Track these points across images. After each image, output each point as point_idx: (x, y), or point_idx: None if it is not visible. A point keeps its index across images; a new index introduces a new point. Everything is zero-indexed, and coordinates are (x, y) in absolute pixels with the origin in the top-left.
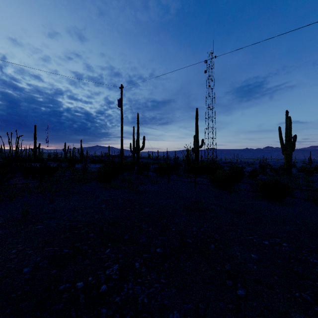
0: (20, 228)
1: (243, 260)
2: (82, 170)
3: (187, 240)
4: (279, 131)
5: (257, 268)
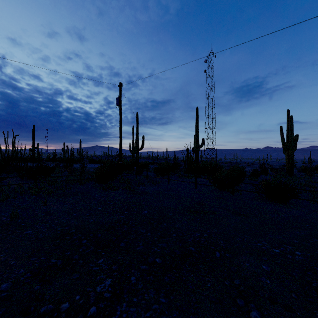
0: (6, 234)
1: (254, 273)
2: (80, 170)
3: (189, 248)
4: (280, 131)
5: (270, 282)
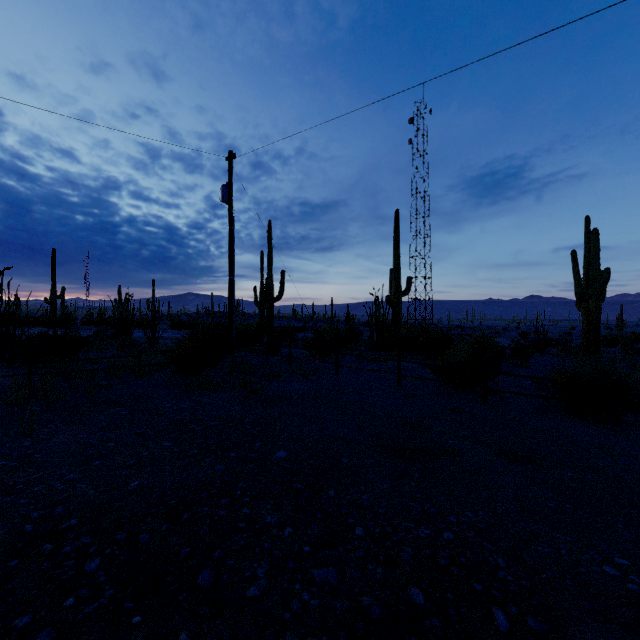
0: None
1: None
2: (147, 344)
3: (409, 591)
4: (573, 261)
5: None
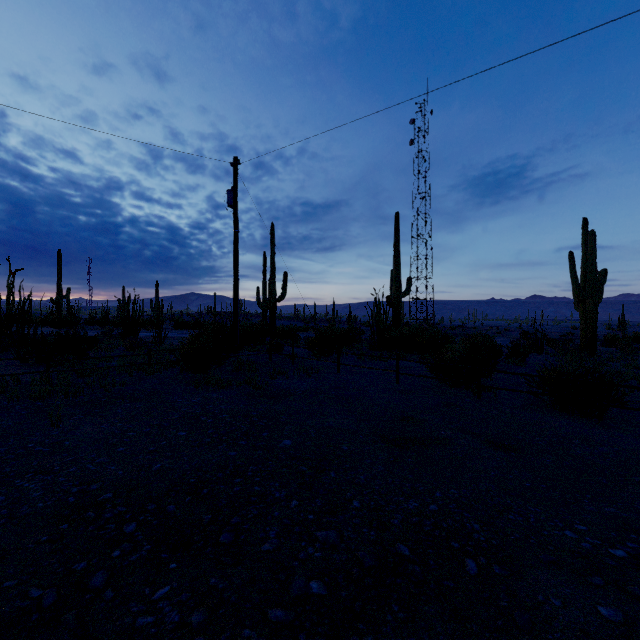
0: None
1: (582, 633)
2: (153, 344)
3: (397, 547)
4: (570, 262)
5: None
